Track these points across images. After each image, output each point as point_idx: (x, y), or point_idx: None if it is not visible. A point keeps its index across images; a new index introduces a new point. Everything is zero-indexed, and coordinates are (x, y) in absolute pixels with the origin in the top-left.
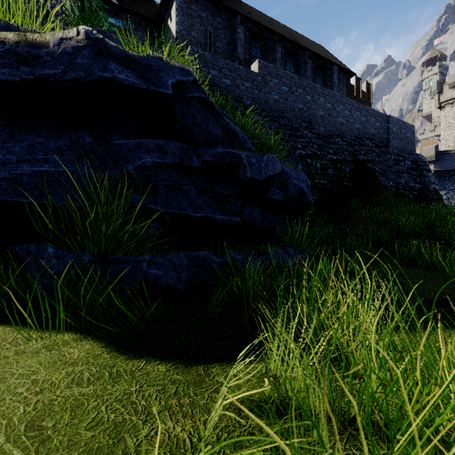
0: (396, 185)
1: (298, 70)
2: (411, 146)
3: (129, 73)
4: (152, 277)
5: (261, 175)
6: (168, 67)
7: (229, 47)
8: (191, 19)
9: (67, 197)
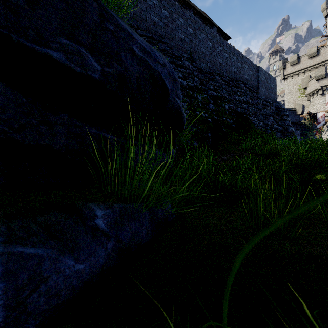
0: (265, 125)
1: None
2: (274, 95)
3: None
4: None
5: None
6: None
7: None
8: None
9: None
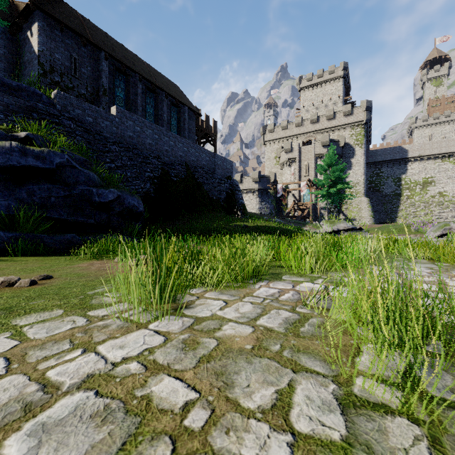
0: (218, 199)
1: (157, 105)
2: (231, 174)
3: (37, 162)
4: (48, 243)
5: (104, 200)
6: (54, 155)
7: (94, 74)
8: (55, 43)
9: (5, 211)
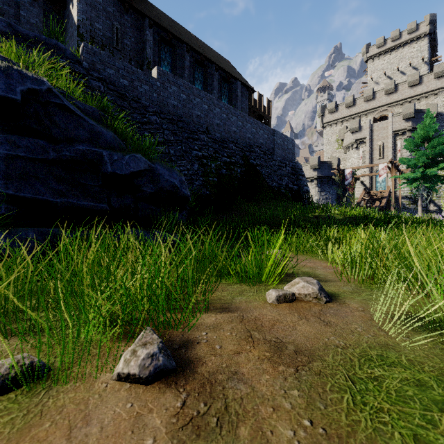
0: (279, 185)
1: (206, 80)
2: (292, 155)
3: None
4: None
5: (122, 171)
6: (18, 76)
7: (137, 46)
8: (96, 10)
9: None
